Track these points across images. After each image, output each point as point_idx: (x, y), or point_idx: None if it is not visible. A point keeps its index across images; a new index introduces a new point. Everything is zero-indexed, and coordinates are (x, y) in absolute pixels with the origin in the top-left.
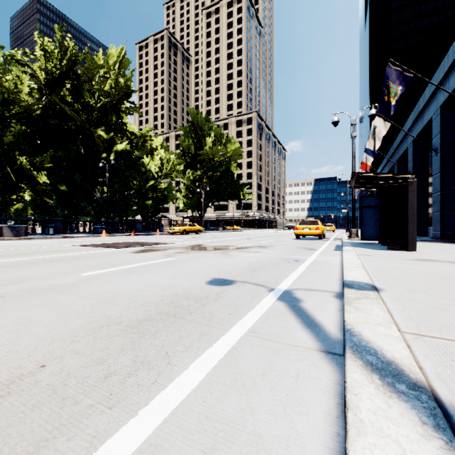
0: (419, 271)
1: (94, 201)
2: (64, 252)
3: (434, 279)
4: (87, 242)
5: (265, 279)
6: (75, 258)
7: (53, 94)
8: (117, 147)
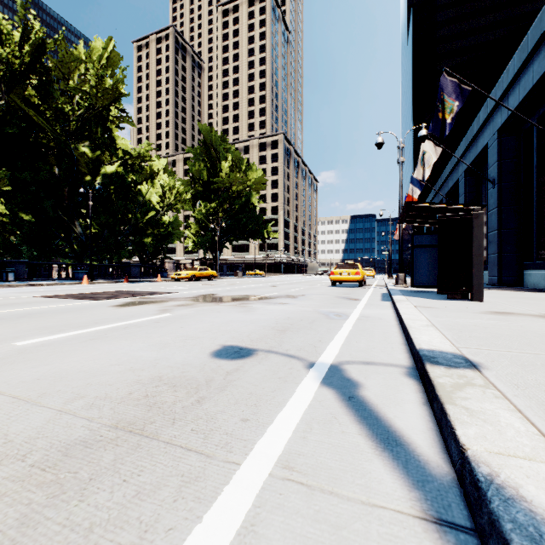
0: (509, 331)
1: (75, 238)
2: (13, 307)
3: (537, 342)
4: (57, 292)
5: (299, 346)
6: (23, 316)
7: (13, 93)
8: (105, 169)
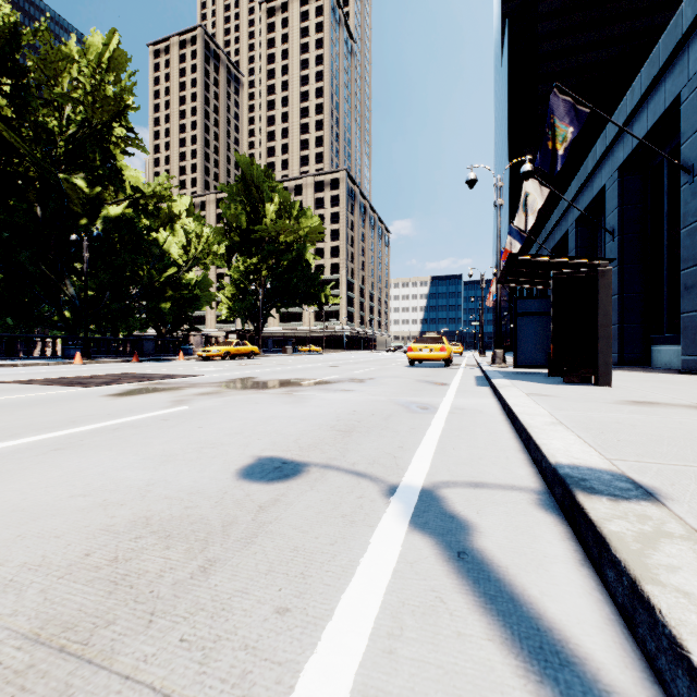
0: (668, 431)
1: (67, 302)
2: None
3: None
4: (34, 375)
5: (372, 457)
6: None
7: None
8: (108, 209)
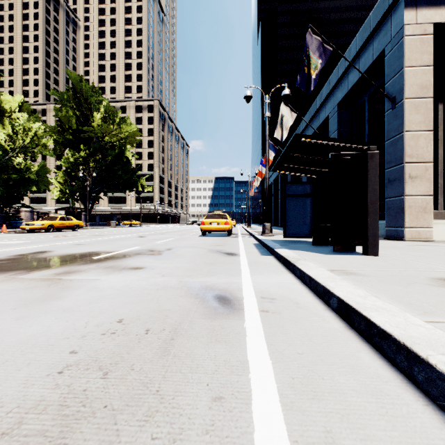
0: None
1: None
2: None
3: None
4: None
5: None
6: None
7: None
8: None
